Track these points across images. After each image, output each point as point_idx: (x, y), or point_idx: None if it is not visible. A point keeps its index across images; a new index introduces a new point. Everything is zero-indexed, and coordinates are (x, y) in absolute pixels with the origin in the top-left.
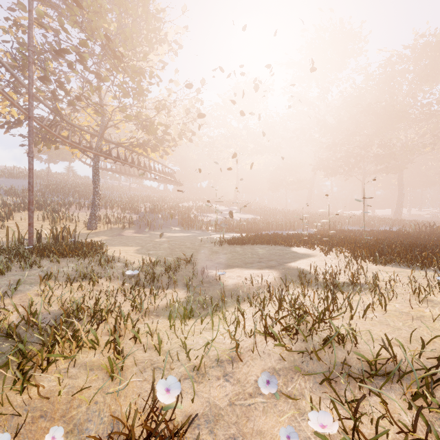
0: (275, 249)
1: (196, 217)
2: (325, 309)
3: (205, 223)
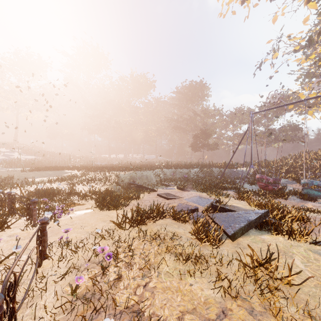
0: (57, 171)
1: None
2: (71, 177)
3: None
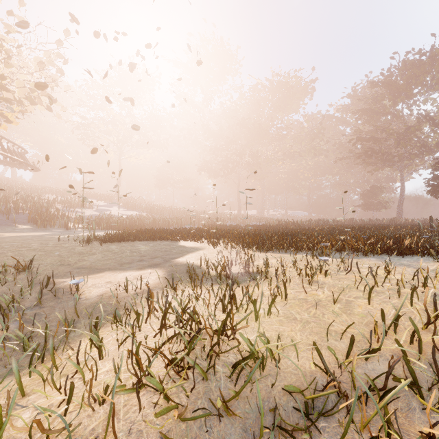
0: (161, 244)
1: (61, 212)
2: (228, 314)
3: (74, 220)
